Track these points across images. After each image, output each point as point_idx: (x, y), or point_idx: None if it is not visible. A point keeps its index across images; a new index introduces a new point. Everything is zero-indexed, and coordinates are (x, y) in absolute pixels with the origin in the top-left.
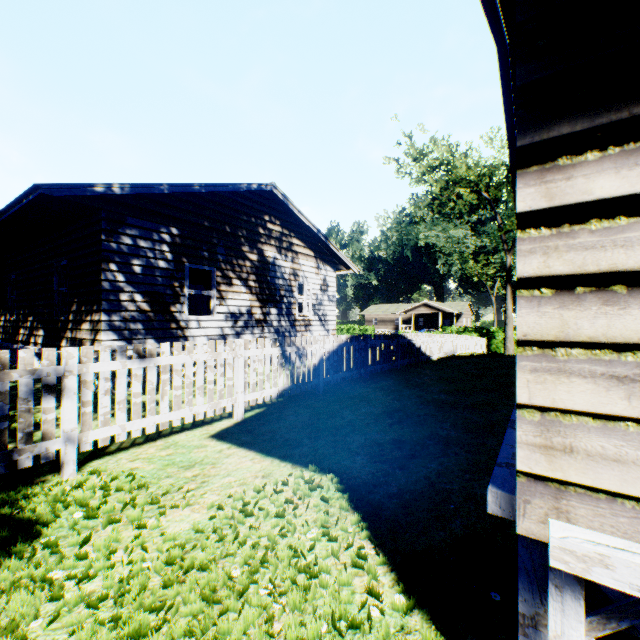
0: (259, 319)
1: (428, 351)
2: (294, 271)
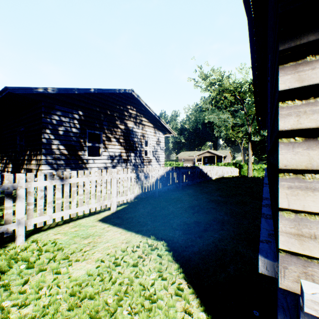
0: (125, 159)
1: (210, 175)
2: (143, 134)
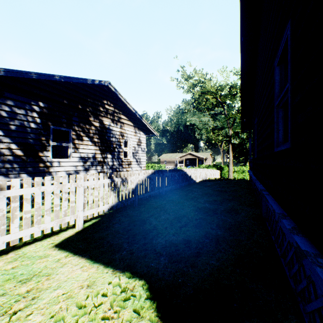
0: (100, 161)
1: (194, 178)
2: (122, 133)
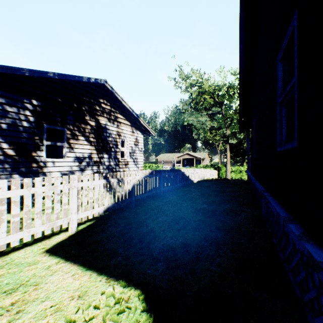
0: (96, 161)
1: (192, 178)
2: (118, 133)
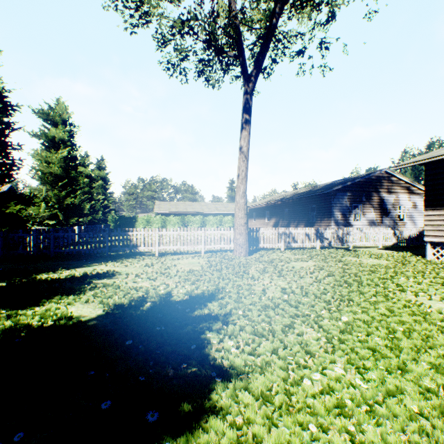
0: (378, 222)
1: None
2: (395, 201)
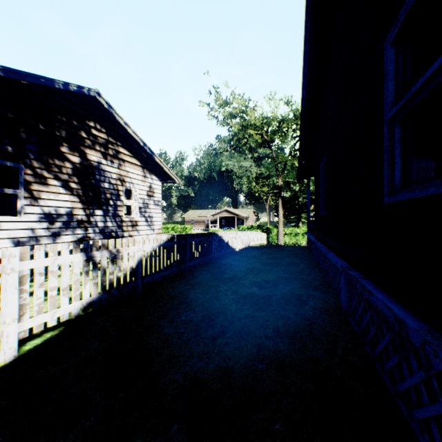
0: (82, 220)
1: (233, 244)
2: (121, 177)
